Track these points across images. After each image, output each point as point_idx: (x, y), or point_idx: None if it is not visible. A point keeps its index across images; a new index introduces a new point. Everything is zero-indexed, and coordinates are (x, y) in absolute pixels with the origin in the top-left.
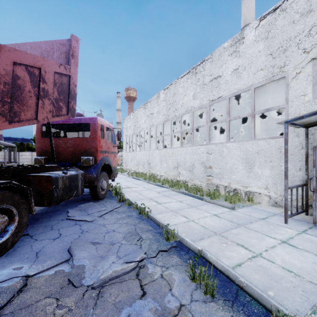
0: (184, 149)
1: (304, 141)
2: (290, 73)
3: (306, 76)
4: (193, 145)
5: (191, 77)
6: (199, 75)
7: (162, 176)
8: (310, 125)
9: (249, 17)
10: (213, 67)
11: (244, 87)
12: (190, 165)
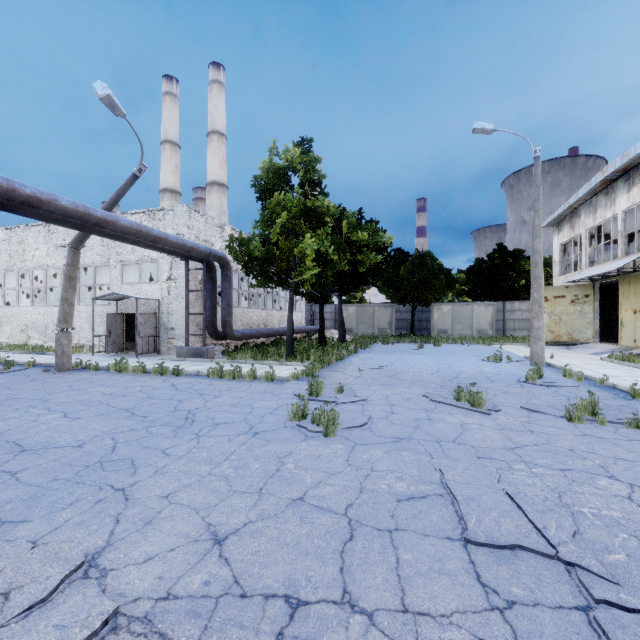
0: (37, 309)
1: (118, 309)
2: (113, 265)
3: (119, 269)
4: (47, 305)
5: (44, 231)
6: (53, 234)
7: (3, 343)
8: (119, 300)
9: (171, 132)
10: (66, 234)
11: (89, 263)
12: (43, 327)
